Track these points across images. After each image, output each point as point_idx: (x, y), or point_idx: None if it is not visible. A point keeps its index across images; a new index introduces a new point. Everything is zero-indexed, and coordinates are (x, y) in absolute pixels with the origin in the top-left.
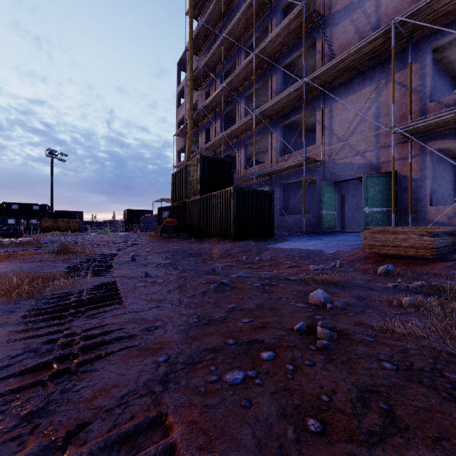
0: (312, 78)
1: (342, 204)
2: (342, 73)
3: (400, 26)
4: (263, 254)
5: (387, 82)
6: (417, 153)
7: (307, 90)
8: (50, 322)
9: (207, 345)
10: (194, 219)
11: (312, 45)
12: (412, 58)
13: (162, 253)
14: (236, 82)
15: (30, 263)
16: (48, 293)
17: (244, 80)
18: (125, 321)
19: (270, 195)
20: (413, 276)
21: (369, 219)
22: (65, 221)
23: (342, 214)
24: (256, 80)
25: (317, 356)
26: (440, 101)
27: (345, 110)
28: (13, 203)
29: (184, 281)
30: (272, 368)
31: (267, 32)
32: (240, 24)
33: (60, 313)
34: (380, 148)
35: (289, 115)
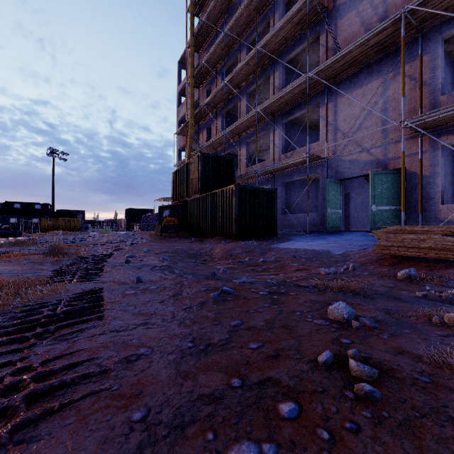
0: (316, 72)
1: (347, 203)
2: (347, 67)
3: (410, 15)
4: (267, 255)
5: (396, 75)
6: (427, 149)
7: (311, 85)
8: (6, 347)
9: (203, 389)
10: (195, 218)
11: (316, 40)
12: (422, 49)
13: (159, 254)
14: (237, 78)
15: (15, 265)
16: (20, 303)
17: (245, 76)
18: (101, 346)
19: (273, 193)
20: (440, 282)
21: (376, 217)
22: (65, 220)
23: (347, 213)
24: (258, 76)
25: (359, 412)
26: (453, 94)
27: (350, 105)
28: (16, 202)
29: (180, 288)
30: (298, 435)
31: (269, 27)
32: (242, 20)
33: (24, 332)
34: (388, 144)
35: (292, 111)
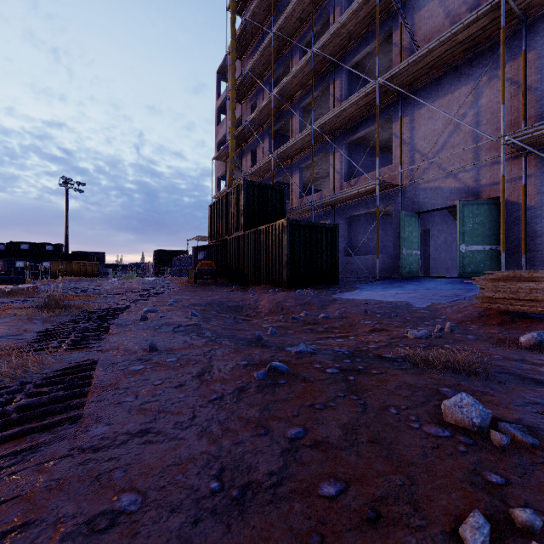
0: (388, 78)
1: (426, 242)
2: (428, 70)
3: (511, 0)
4: (329, 309)
5: (491, 79)
6: (533, 172)
7: (381, 94)
8: None
9: None
10: (237, 261)
11: (386, 39)
12: (526, 44)
13: (189, 307)
14: (289, 89)
15: None
16: None
17: (298, 86)
18: (54, 488)
19: (333, 230)
20: None
21: (466, 260)
22: (80, 264)
23: (426, 255)
24: (315, 86)
25: None
26: None
27: (431, 119)
28: (23, 242)
29: (209, 361)
30: None
31: (328, 26)
32: (294, 16)
33: None
34: (481, 167)
35: (357, 128)
